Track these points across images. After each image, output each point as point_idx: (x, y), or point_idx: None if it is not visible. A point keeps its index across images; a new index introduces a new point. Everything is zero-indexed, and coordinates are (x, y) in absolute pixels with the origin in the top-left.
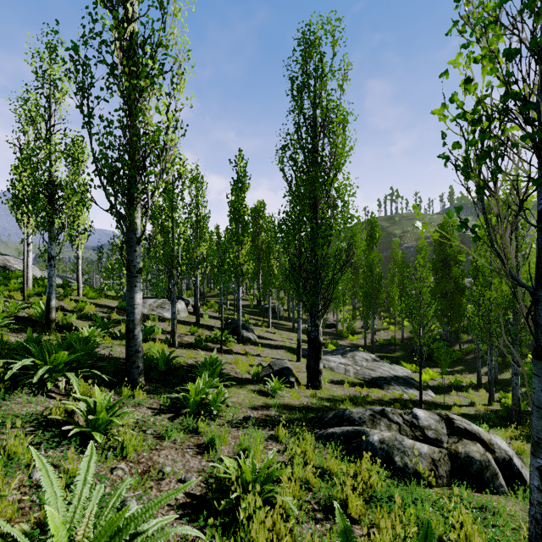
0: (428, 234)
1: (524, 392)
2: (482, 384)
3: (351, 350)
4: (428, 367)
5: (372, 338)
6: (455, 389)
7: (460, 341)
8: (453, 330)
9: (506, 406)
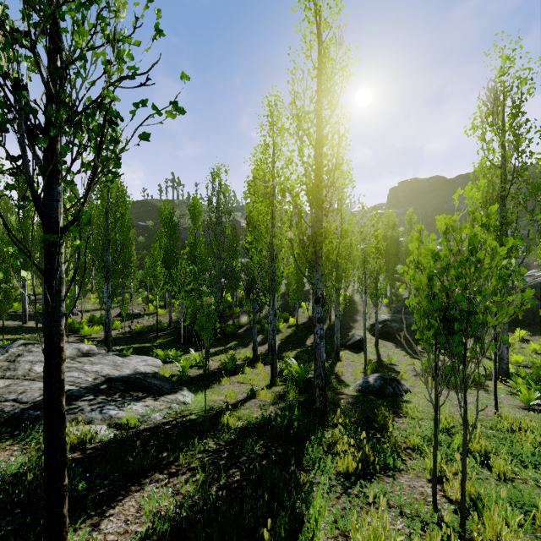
0: (206, 219)
1: (296, 355)
2: (258, 357)
3: (25, 343)
4: (196, 350)
5: (106, 319)
6: (227, 374)
7: (233, 313)
8: (227, 306)
9: (295, 381)
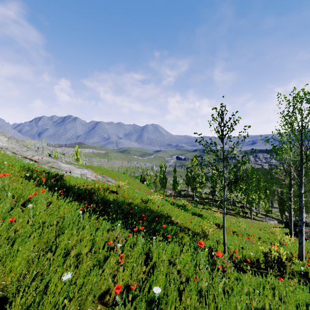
0: None
1: None
2: None
3: None
4: None
5: None
6: None
7: None
8: None
9: None
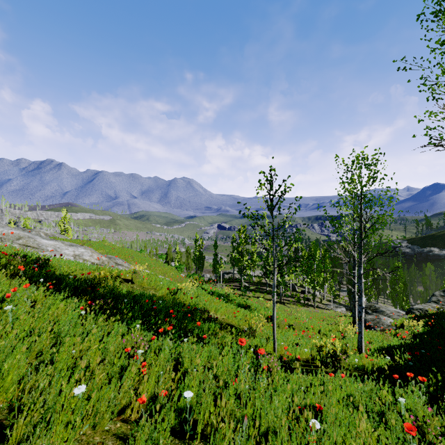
0: None
1: None
2: None
3: None
4: None
5: None
6: None
7: None
8: None
9: None
